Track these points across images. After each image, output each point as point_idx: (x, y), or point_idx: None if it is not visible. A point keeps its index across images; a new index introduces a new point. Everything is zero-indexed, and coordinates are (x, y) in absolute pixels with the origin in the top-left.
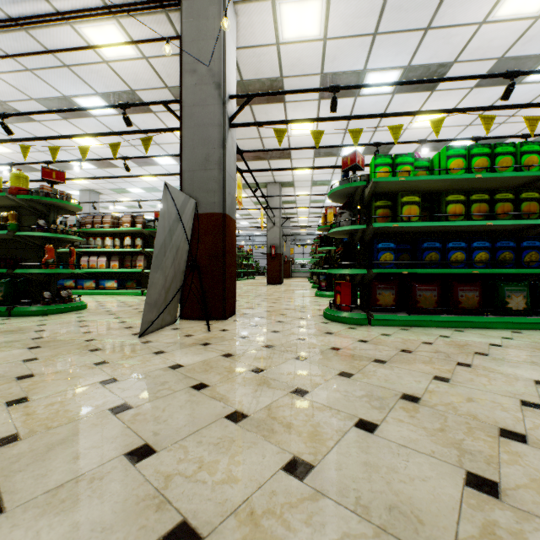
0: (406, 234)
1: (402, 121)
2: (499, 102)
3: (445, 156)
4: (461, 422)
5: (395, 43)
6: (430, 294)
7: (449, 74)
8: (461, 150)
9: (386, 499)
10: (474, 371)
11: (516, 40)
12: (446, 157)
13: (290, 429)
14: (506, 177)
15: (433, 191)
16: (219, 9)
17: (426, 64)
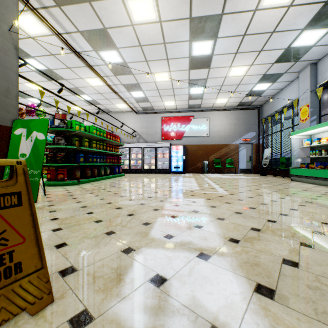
0: (76, 150)
1: (23, 80)
2: (65, 96)
3: (93, 128)
4: (140, 186)
5: (56, 62)
6: (90, 172)
7: (60, 81)
8: (96, 128)
9: (152, 189)
10: (125, 184)
11: (84, 87)
12: (93, 129)
13: (138, 190)
14: (102, 138)
15: (83, 136)
16: (17, 1)
17: (57, 74)
